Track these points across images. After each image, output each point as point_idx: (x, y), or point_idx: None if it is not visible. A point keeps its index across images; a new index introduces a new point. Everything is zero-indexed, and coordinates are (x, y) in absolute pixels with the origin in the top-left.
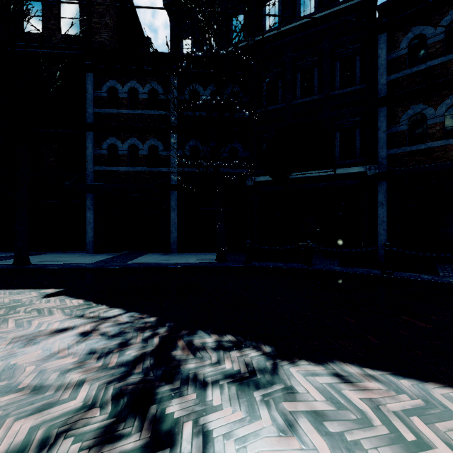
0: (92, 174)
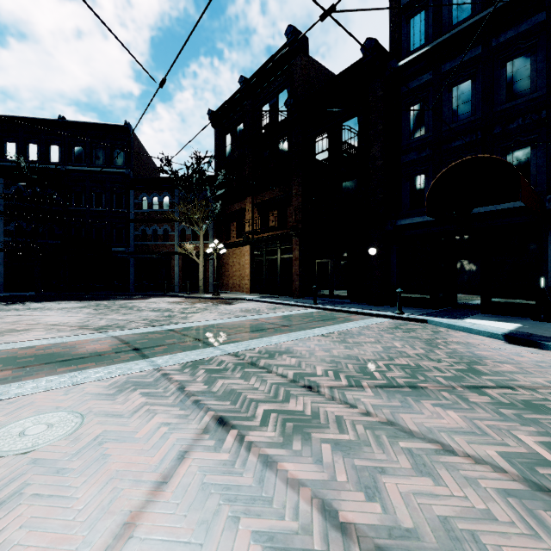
0: None
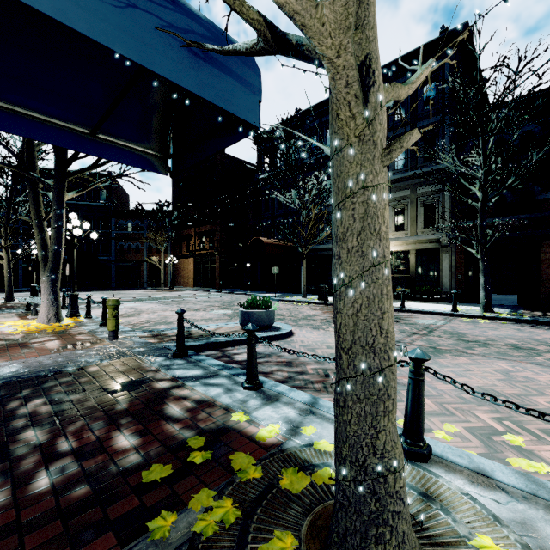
0: None
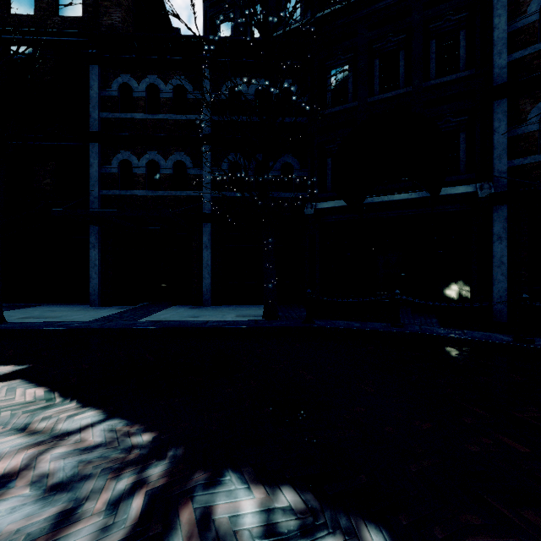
0: (98, 200)
